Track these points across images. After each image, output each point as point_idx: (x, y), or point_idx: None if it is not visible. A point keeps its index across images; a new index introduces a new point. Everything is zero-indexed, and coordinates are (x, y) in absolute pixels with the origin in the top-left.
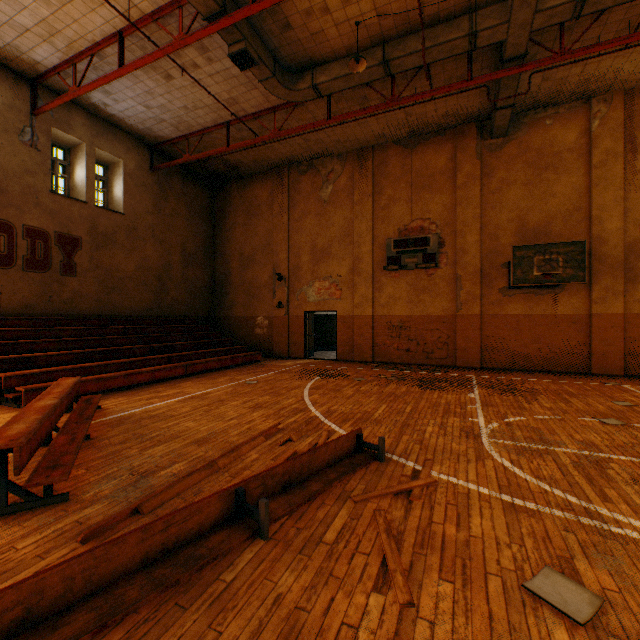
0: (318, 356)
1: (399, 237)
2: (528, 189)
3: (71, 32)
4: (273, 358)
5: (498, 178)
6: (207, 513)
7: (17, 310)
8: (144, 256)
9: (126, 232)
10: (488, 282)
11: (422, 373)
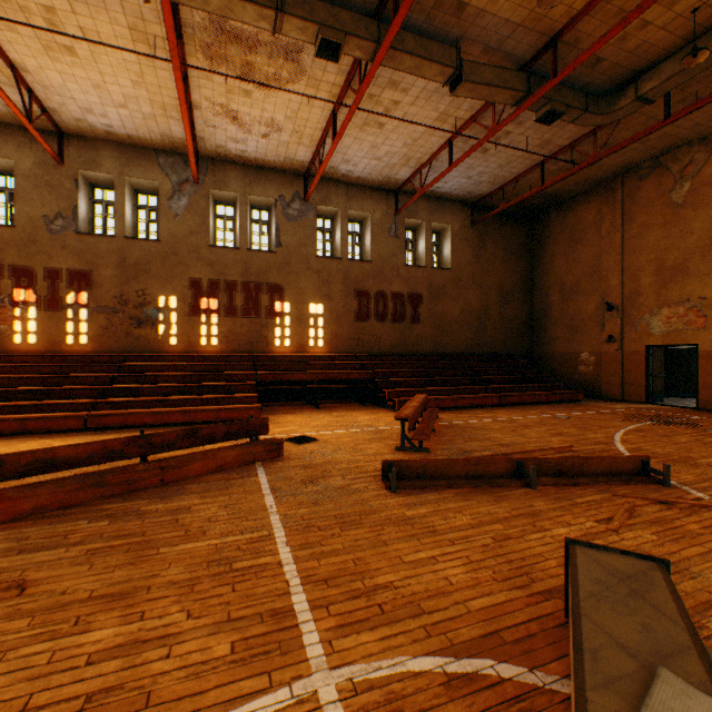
0: (669, 402)
1: None
2: None
3: (418, 154)
4: (599, 399)
5: None
6: (498, 467)
7: (387, 350)
8: (465, 301)
9: (452, 284)
10: None
11: None
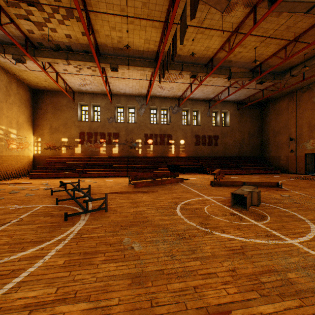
0: None
1: None
2: None
3: (217, 91)
4: (287, 173)
5: None
6: (238, 183)
7: (206, 155)
8: (235, 137)
9: (229, 131)
10: None
11: None
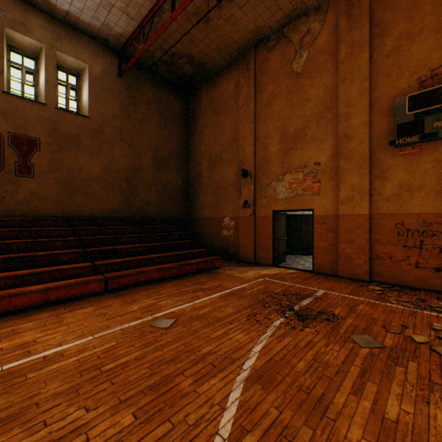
0: (290, 262)
1: (420, 90)
2: None
3: None
4: (238, 263)
5: None
6: None
7: None
8: (111, 159)
9: (91, 135)
10: None
11: None
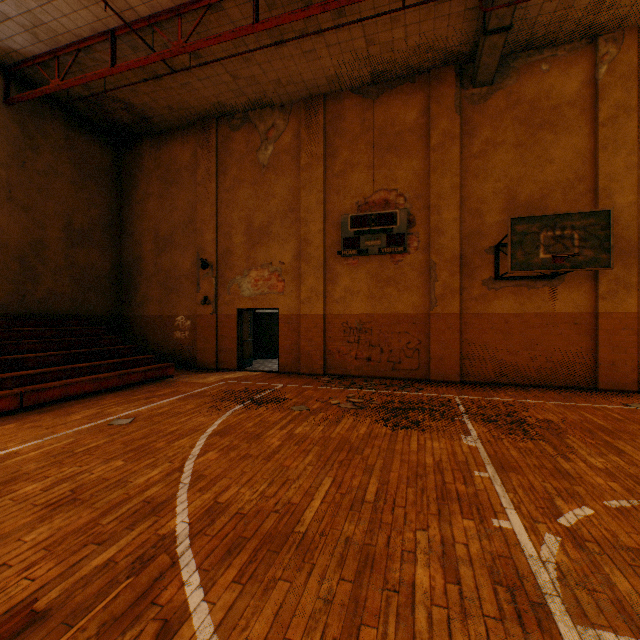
0: (258, 366)
1: (358, 213)
2: (519, 152)
3: None
4: (196, 370)
5: (482, 138)
6: None
7: None
8: None
9: None
10: (470, 271)
11: (388, 393)
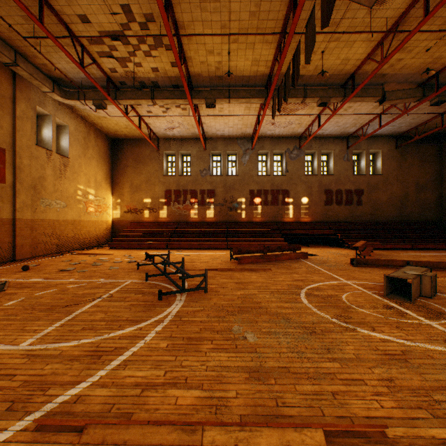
0: None
1: None
2: None
3: (361, 121)
4: None
5: None
6: (397, 263)
7: (342, 219)
8: (391, 192)
9: (382, 182)
10: None
11: None
